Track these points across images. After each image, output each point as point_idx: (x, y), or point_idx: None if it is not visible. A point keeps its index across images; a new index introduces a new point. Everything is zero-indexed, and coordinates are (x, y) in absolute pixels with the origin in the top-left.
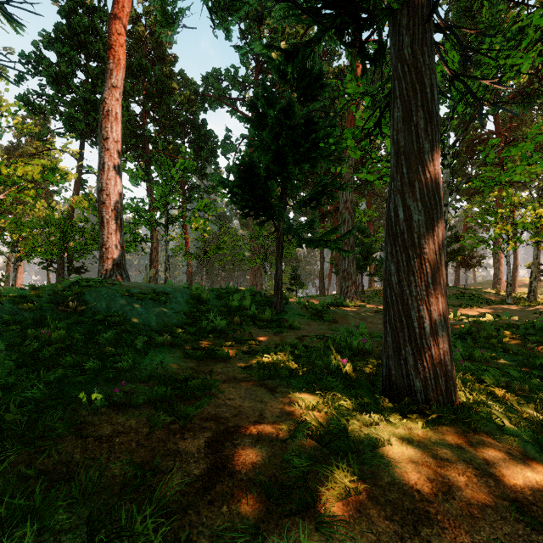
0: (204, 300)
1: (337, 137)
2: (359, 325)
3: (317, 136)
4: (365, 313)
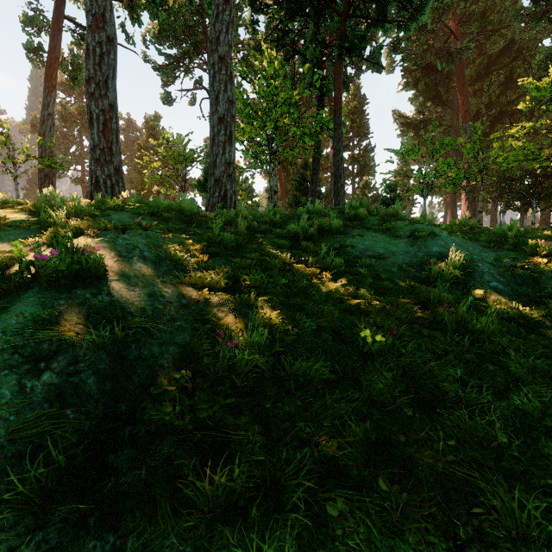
0: None
1: None
2: None
3: None
4: None
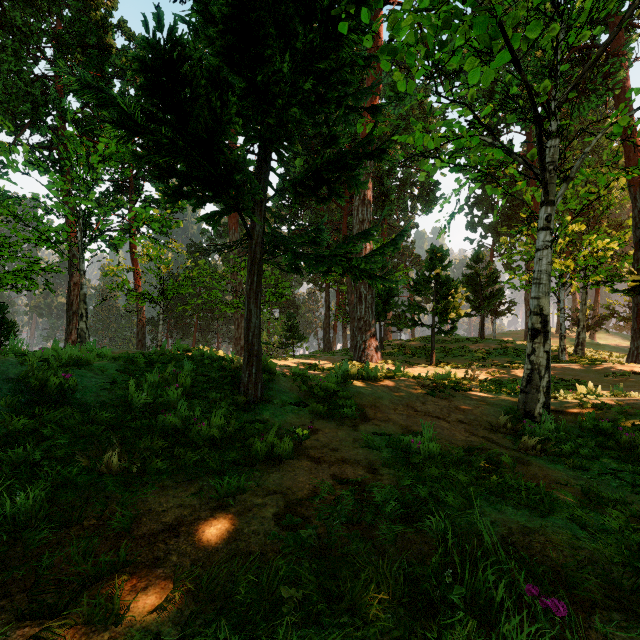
0: (54, 393)
1: (381, 2)
2: (418, 432)
3: (334, 3)
4: (407, 391)
